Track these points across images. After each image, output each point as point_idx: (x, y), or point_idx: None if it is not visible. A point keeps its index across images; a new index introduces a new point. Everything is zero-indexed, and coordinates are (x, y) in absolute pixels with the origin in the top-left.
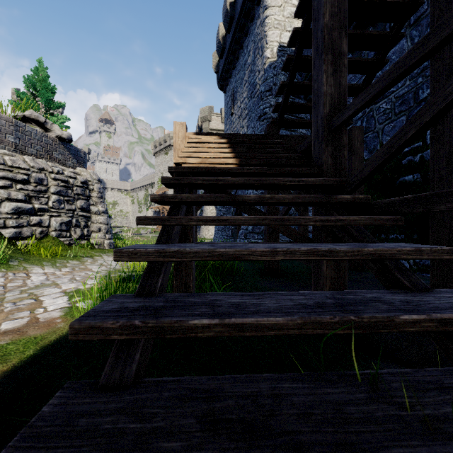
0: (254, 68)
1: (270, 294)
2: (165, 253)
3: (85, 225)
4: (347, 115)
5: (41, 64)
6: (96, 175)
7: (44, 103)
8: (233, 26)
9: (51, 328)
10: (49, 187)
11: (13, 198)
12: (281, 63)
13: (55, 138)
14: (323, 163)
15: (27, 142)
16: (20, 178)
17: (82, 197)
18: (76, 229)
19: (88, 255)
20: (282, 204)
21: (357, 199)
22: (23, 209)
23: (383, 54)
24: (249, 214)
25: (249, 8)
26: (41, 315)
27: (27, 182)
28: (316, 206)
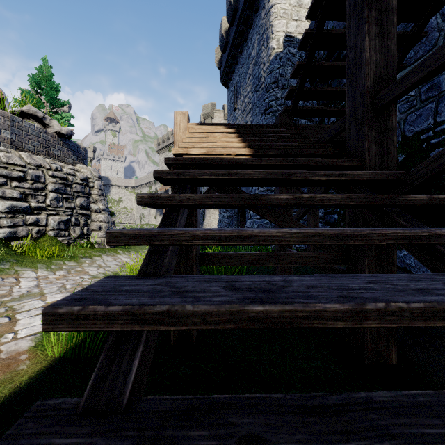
0: (259, 60)
1: (362, 409)
2: (145, 316)
3: (85, 223)
4: (408, 84)
5: (46, 62)
6: (97, 172)
7: (48, 101)
8: (237, 19)
9: (9, 372)
10: (47, 185)
11: (8, 196)
12: (287, 53)
13: (54, 134)
14: (364, 152)
15: (24, 138)
16: (16, 175)
17: (82, 195)
18: (76, 228)
19: (86, 256)
20: (322, 207)
21: (435, 201)
22: (19, 207)
23: (421, 24)
24: (266, 217)
25: None
26: (6, 346)
27: (24, 179)
28: (363, 209)
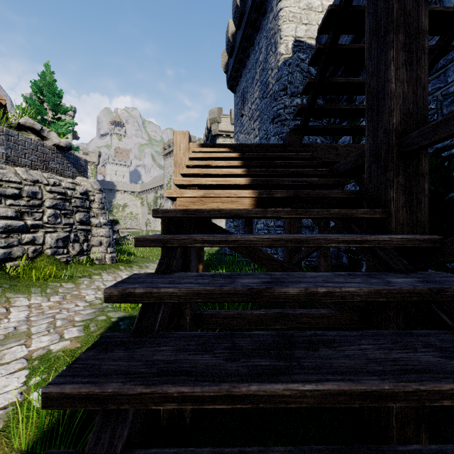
0: (266, 66)
1: None
2: None
3: (85, 239)
4: (448, 131)
5: (48, 68)
6: (97, 185)
7: (51, 108)
8: (244, 22)
9: None
10: (44, 201)
11: (2, 215)
12: (297, 59)
13: (52, 146)
14: (389, 202)
15: (21, 152)
16: (11, 193)
17: (81, 210)
18: (75, 245)
19: (85, 275)
20: None
21: None
22: (14, 226)
23: (448, 38)
24: (273, 271)
25: (261, 2)
26: None
27: (19, 196)
28: None
